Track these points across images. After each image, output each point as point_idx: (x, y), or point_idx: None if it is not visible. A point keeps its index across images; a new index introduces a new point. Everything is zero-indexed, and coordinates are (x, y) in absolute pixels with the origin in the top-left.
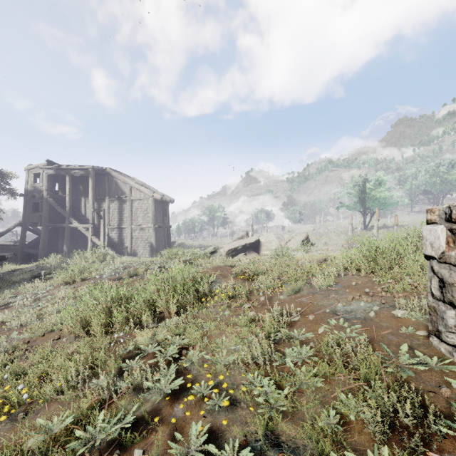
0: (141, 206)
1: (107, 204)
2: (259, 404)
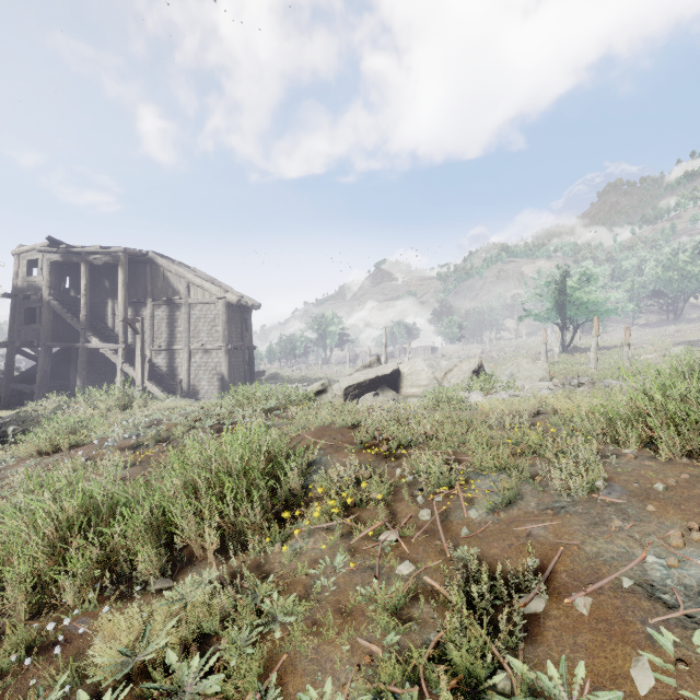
0: (205, 314)
1: (150, 311)
2: None
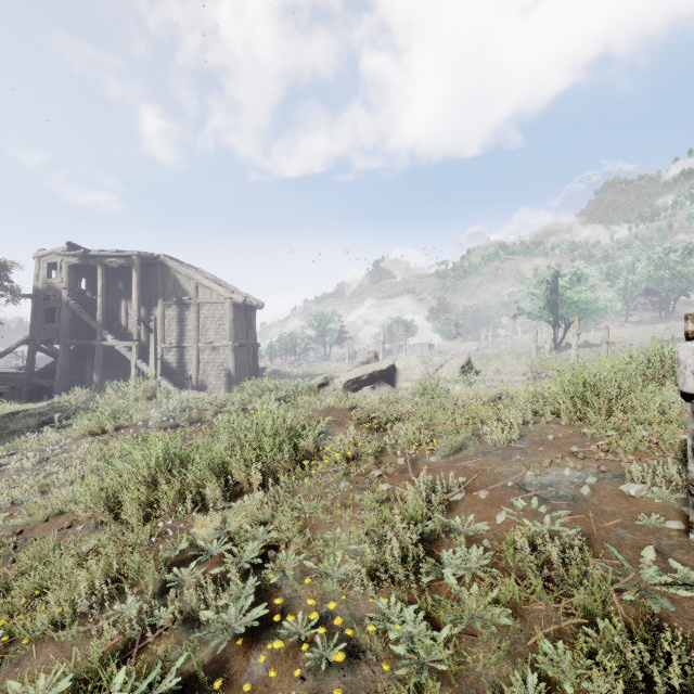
0: (213, 313)
1: (161, 311)
2: (399, 655)
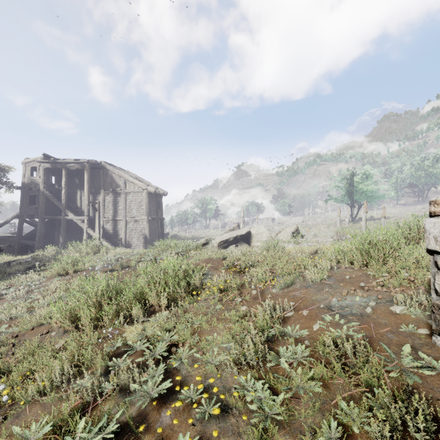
0: (135, 198)
1: (102, 197)
2: (253, 411)
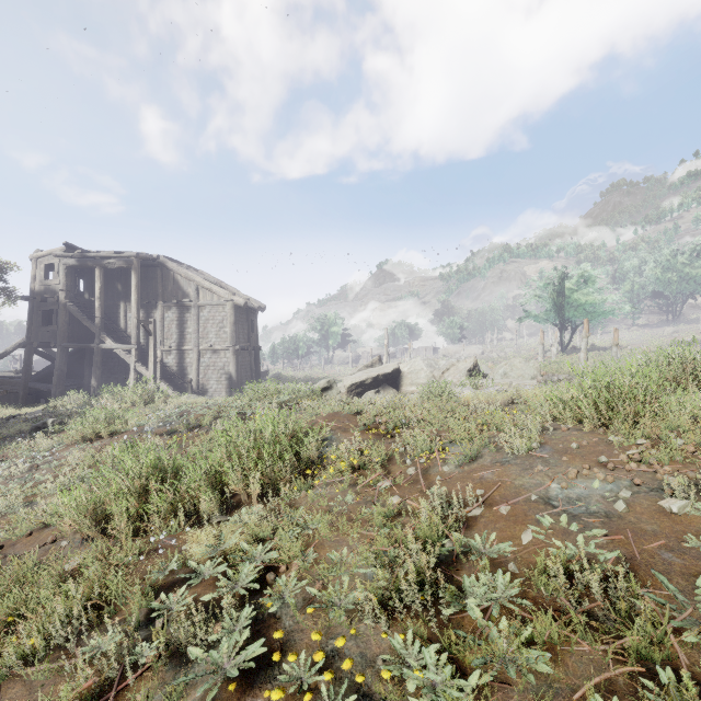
0: (213, 315)
1: (161, 313)
2: None
